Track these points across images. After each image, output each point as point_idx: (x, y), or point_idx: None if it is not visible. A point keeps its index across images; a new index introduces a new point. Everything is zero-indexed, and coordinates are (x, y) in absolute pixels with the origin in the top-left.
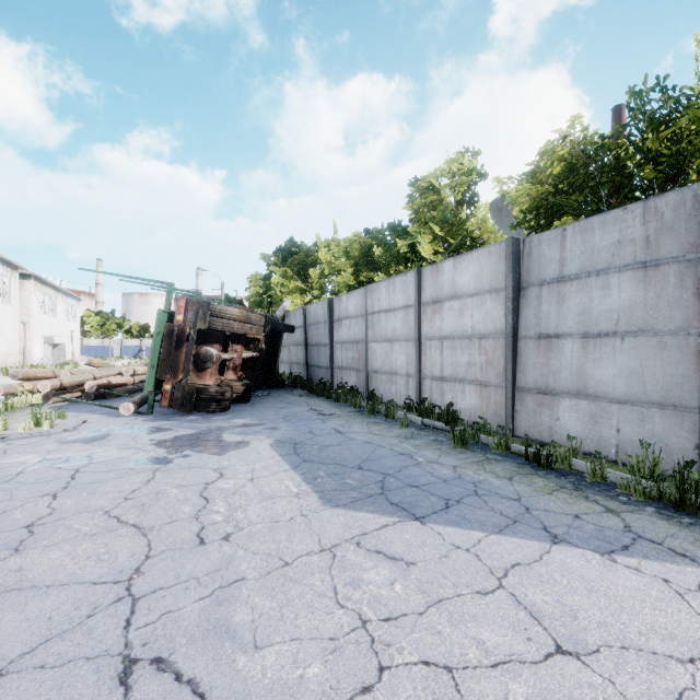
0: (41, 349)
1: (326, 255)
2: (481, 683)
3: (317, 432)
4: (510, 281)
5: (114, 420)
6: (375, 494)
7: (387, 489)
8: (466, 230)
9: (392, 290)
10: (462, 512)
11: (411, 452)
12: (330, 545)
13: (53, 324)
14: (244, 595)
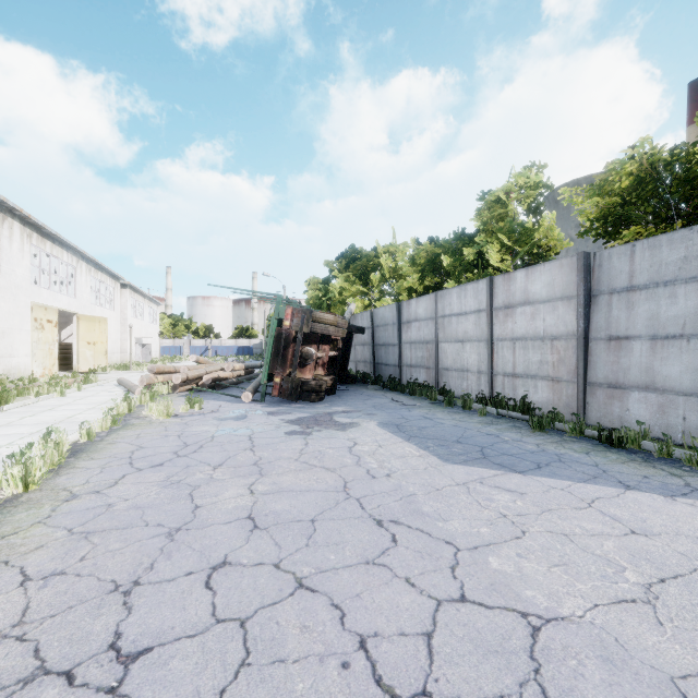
0: (133, 348)
1: (387, 260)
2: (586, 540)
3: (409, 418)
4: (581, 290)
5: (239, 406)
6: (480, 458)
7: (488, 455)
8: (532, 238)
9: (463, 296)
10: (552, 470)
11: (496, 433)
12: (462, 482)
13: (141, 326)
14: (421, 501)
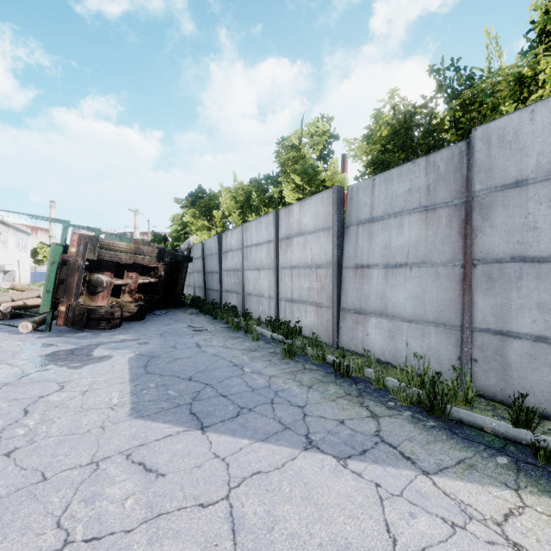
0: None
1: (226, 199)
2: None
3: (179, 346)
4: (335, 221)
5: (11, 337)
6: (183, 404)
7: (198, 399)
8: (322, 180)
9: (259, 228)
10: (246, 420)
11: (245, 363)
12: (102, 457)
13: (4, 254)
14: None
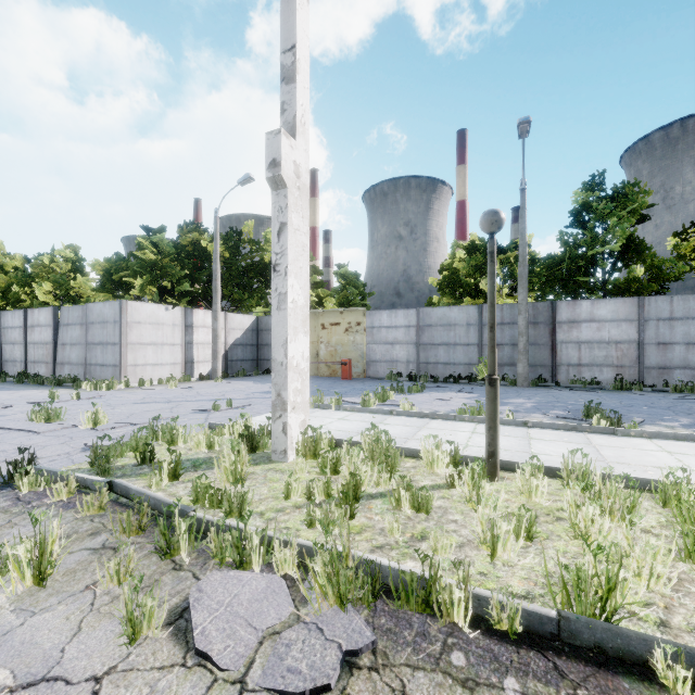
0: None
1: None
2: None
3: None
4: (53, 323)
5: None
6: None
7: None
8: (71, 287)
9: (14, 317)
10: None
11: None
12: None
13: None
14: None
